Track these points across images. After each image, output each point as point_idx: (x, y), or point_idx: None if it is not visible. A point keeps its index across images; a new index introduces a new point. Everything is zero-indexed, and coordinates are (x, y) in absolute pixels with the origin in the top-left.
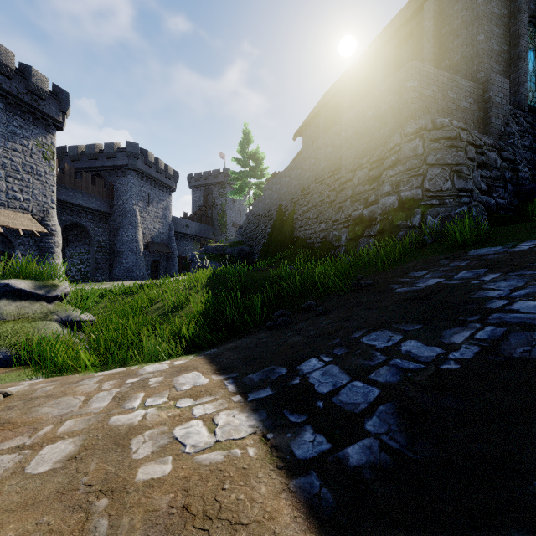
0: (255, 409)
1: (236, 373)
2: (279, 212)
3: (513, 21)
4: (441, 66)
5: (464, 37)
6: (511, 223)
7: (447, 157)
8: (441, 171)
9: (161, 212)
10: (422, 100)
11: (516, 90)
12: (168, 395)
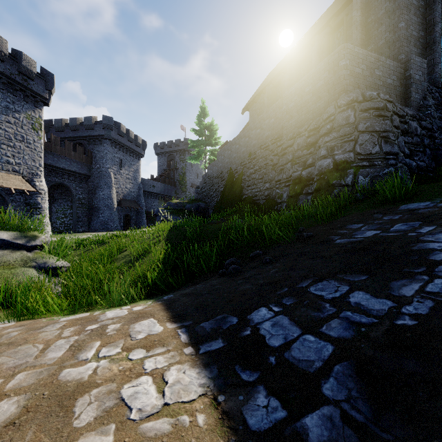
0: (206, 364)
1: (189, 322)
2: (230, 174)
3: (429, 11)
4: (367, 50)
5: (387, 24)
6: (431, 182)
7: (376, 125)
8: (371, 137)
9: (131, 174)
10: (353, 76)
11: (431, 70)
12: (123, 345)
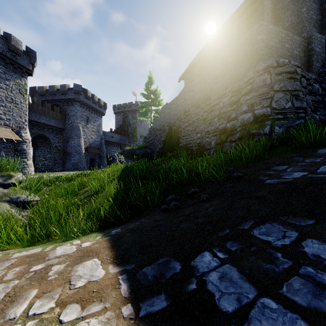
0: None
1: (132, 265)
2: (169, 127)
3: None
4: None
5: (292, 10)
6: None
7: (288, 85)
8: (284, 95)
9: (95, 128)
10: (268, 48)
11: None
12: (58, 296)
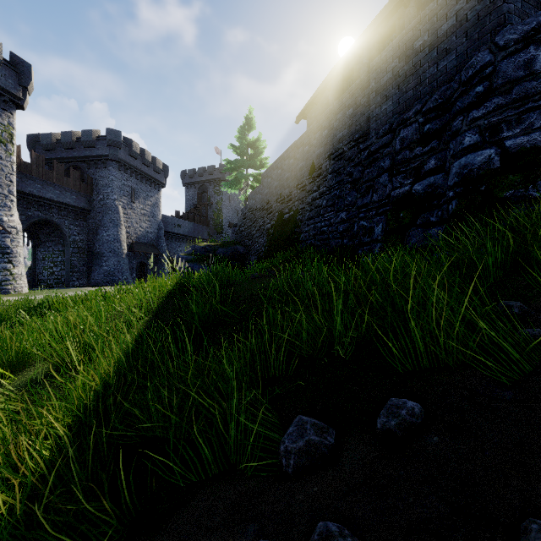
0: None
1: None
2: (280, 203)
3: None
4: None
5: None
6: None
7: None
8: None
9: (148, 209)
10: None
11: None
12: None
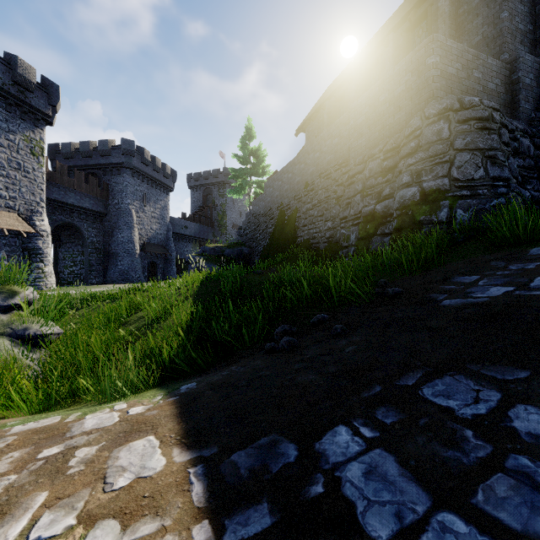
0: None
1: (213, 448)
2: (280, 210)
3: None
4: None
5: (485, 15)
6: None
7: (479, 141)
8: (472, 156)
9: (158, 212)
10: (445, 78)
11: None
12: (83, 505)
